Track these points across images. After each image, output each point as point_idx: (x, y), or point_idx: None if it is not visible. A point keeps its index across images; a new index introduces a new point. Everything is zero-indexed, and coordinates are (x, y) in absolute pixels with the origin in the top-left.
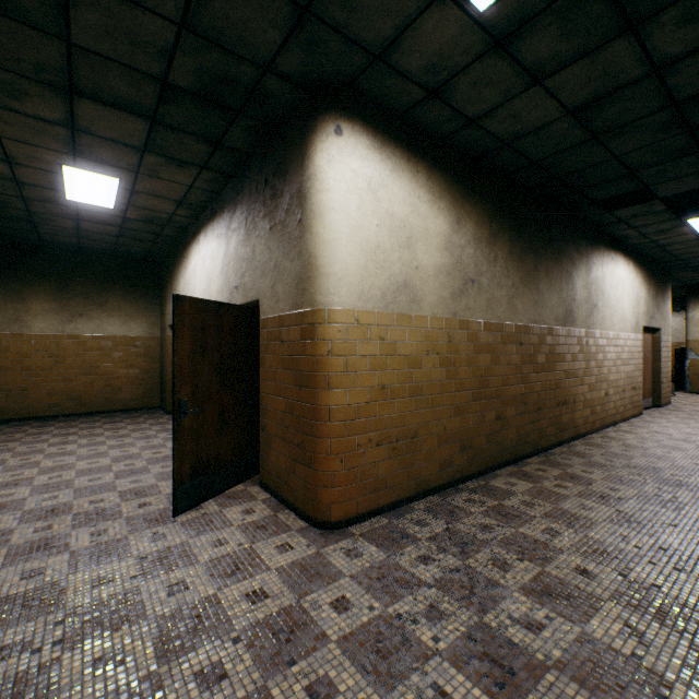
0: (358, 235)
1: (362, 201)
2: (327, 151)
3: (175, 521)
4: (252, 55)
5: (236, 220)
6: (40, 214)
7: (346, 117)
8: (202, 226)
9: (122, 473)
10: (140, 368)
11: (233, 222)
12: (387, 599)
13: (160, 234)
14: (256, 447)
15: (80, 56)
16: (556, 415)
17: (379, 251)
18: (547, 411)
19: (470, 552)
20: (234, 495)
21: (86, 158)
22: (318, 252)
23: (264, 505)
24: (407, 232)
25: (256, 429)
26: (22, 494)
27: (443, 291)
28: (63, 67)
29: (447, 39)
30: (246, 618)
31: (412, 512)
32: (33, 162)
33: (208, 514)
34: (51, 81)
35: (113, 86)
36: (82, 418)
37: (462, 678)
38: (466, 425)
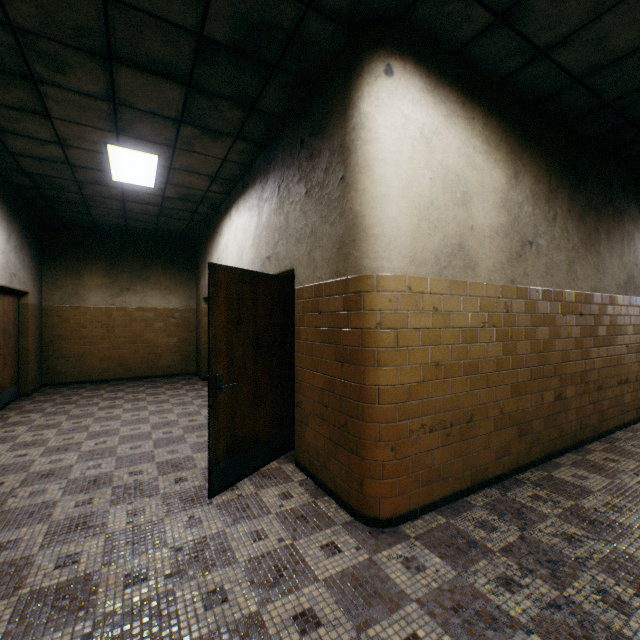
0: (410, 190)
1: (413, 151)
2: (375, 95)
3: (210, 503)
4: None
5: (268, 189)
6: (92, 197)
7: (397, 54)
8: (234, 201)
9: (161, 441)
10: (178, 337)
11: (265, 192)
12: None
13: (195, 212)
14: (289, 422)
15: (116, 12)
16: (617, 395)
17: (432, 209)
18: (608, 390)
19: (563, 576)
20: (268, 473)
21: (128, 135)
22: (365, 211)
23: (301, 488)
24: (462, 187)
25: (289, 404)
26: (70, 460)
27: (500, 254)
28: (101, 28)
29: None
30: None
31: (470, 510)
32: (81, 143)
33: (243, 497)
34: (91, 47)
35: (149, 47)
36: (128, 383)
37: None
38: (524, 407)
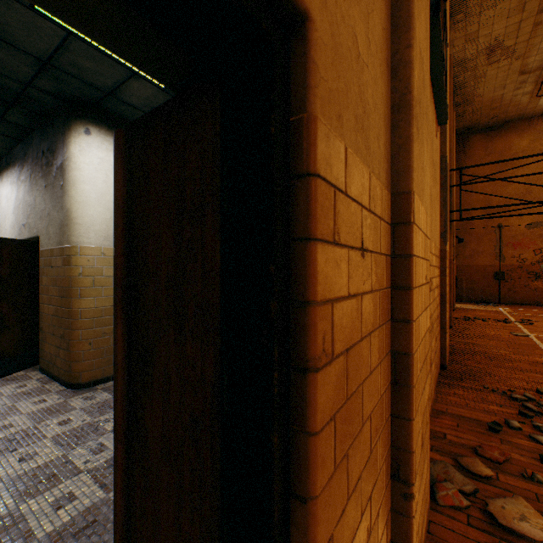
0: (105, 199)
1: (108, 178)
2: (79, 144)
3: None
4: (13, 75)
5: (24, 174)
6: None
7: (94, 123)
8: None
9: None
10: None
11: (22, 175)
12: (98, 415)
13: None
14: (38, 343)
15: None
16: None
17: None
18: None
19: None
20: (13, 378)
21: None
22: (73, 209)
23: (37, 381)
24: None
25: (38, 331)
26: None
27: None
28: None
29: (150, 94)
30: None
31: None
32: None
33: None
34: None
35: None
36: None
37: None
38: None
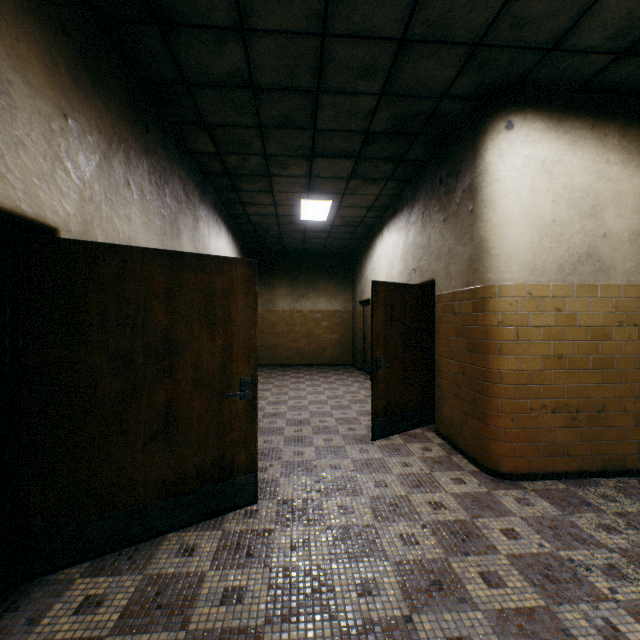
0: (530, 215)
1: (534, 182)
2: (497, 147)
3: (372, 443)
4: (431, 92)
5: (413, 215)
6: (285, 232)
7: (517, 111)
8: (385, 223)
9: (334, 406)
10: (338, 334)
11: (410, 217)
12: (558, 544)
13: (353, 233)
14: (430, 401)
15: (319, 135)
16: None
17: (554, 226)
18: None
19: None
20: (413, 435)
21: (314, 193)
22: (488, 237)
23: (439, 447)
24: (591, 200)
25: (430, 386)
26: (283, 409)
27: None
28: (310, 144)
29: (637, 2)
30: (429, 516)
31: (596, 486)
32: (286, 202)
33: (395, 444)
34: (302, 154)
35: (335, 146)
36: (304, 368)
37: (639, 628)
38: None
